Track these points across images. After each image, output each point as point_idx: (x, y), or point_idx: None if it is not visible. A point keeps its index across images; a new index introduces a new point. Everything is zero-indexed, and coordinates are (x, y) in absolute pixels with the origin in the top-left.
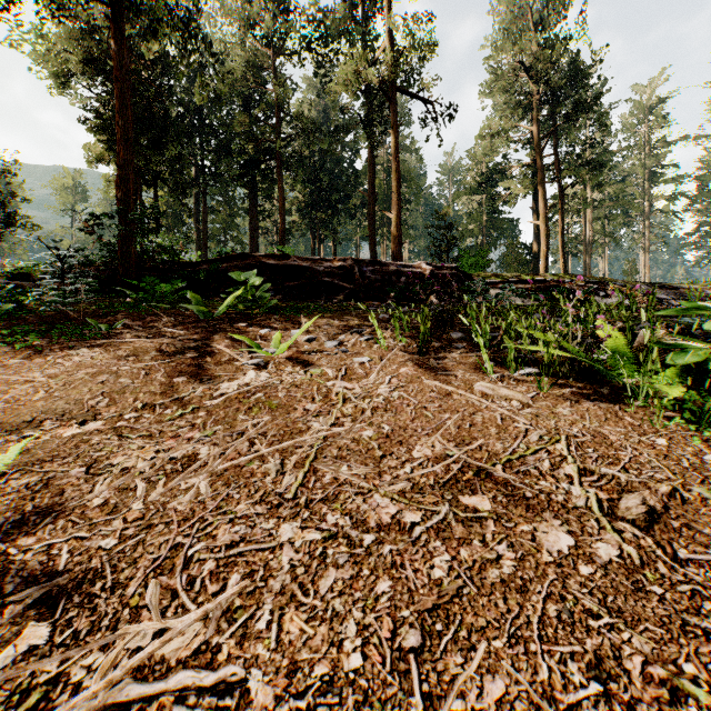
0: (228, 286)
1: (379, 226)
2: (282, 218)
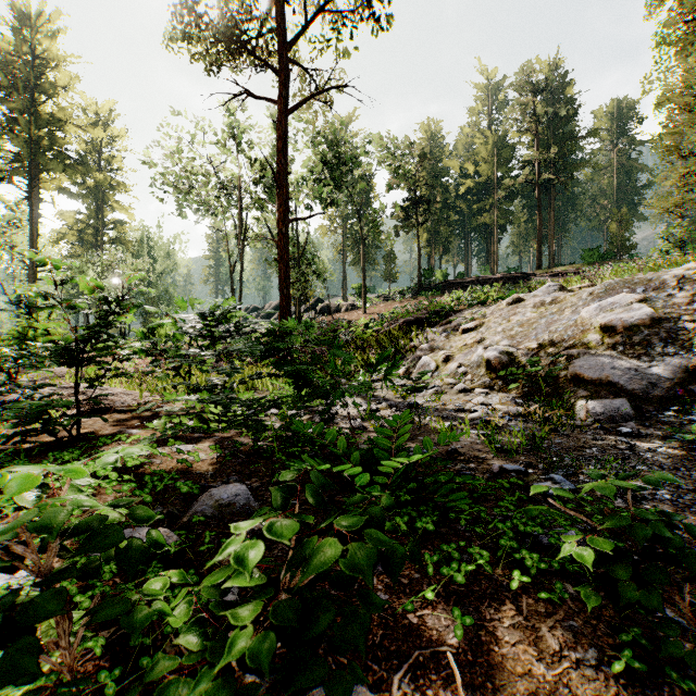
0: (442, 290)
1: (607, 216)
2: (495, 247)
